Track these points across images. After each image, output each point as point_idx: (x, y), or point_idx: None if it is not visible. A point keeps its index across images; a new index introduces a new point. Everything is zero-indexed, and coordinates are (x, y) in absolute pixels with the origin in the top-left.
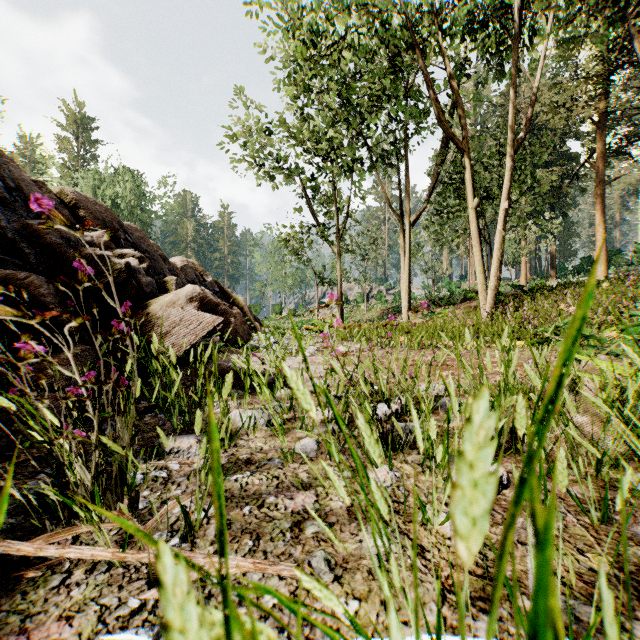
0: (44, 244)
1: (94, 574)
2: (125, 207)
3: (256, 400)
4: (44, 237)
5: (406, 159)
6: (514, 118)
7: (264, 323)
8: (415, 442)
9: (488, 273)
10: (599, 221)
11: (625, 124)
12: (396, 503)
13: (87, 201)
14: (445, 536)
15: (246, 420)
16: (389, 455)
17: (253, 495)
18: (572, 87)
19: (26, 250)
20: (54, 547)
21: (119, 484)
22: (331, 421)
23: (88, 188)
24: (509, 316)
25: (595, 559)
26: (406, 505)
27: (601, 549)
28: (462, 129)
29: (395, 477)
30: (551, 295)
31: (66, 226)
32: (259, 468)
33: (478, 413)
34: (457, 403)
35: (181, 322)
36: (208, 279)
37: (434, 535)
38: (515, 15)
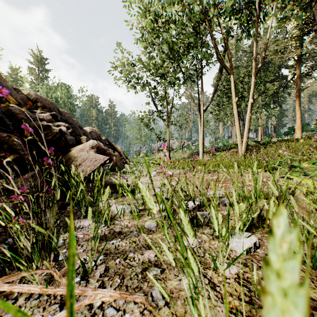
0: (17, 119)
1: (30, 300)
2: (62, 102)
3: (125, 199)
4: (17, 116)
5: (201, 78)
6: (256, 57)
7: (131, 160)
8: (208, 222)
9: (242, 135)
10: (297, 109)
11: (310, 61)
12: (199, 257)
13: (42, 98)
14: (226, 277)
15: (119, 210)
16: (195, 230)
17: (121, 252)
18: (284, 42)
19: (8, 122)
20: (7, 285)
21: (48, 247)
22: (164, 210)
23: (43, 93)
24: (253, 156)
25: (311, 291)
26: (204, 258)
27: (314, 285)
28: (229, 63)
29: (198, 242)
30: (274, 146)
31: (15, 104)
32: (125, 236)
33: (278, 228)
34: (236, 205)
35: (87, 159)
36: (103, 138)
37: (220, 276)
38: (256, 5)
